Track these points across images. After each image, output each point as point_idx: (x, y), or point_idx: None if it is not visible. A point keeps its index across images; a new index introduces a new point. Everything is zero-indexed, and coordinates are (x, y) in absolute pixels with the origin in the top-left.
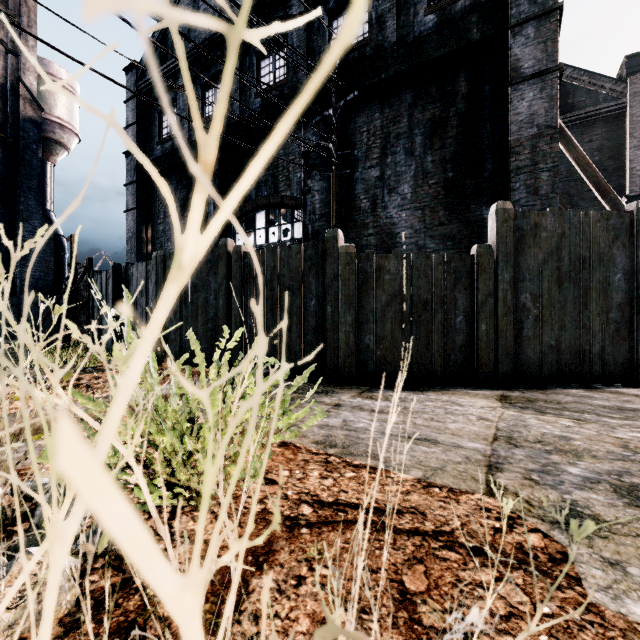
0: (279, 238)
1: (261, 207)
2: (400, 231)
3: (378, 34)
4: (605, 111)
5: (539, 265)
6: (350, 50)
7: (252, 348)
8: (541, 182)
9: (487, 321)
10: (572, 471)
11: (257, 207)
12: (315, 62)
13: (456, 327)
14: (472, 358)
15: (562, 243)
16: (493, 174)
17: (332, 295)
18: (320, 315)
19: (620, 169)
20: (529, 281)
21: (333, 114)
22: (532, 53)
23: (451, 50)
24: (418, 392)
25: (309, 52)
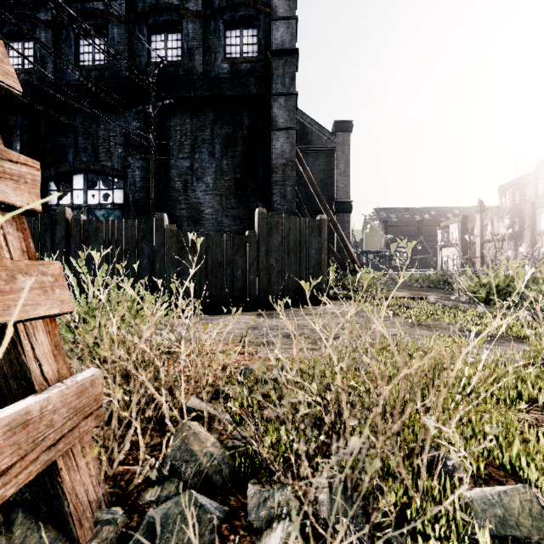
0: (99, 201)
1: (79, 170)
2: (205, 209)
3: (189, 61)
4: (326, 149)
5: (279, 244)
6: (166, 64)
7: (137, 287)
8: (287, 192)
9: (254, 274)
10: (273, 334)
11: (75, 170)
12: (136, 62)
13: (237, 277)
14: (246, 295)
15: (289, 233)
16: (263, 181)
17: (160, 257)
18: (151, 270)
19: (332, 185)
20: (274, 252)
21: (152, 110)
22: (283, 115)
23: (239, 94)
24: (216, 315)
25: (130, 51)
